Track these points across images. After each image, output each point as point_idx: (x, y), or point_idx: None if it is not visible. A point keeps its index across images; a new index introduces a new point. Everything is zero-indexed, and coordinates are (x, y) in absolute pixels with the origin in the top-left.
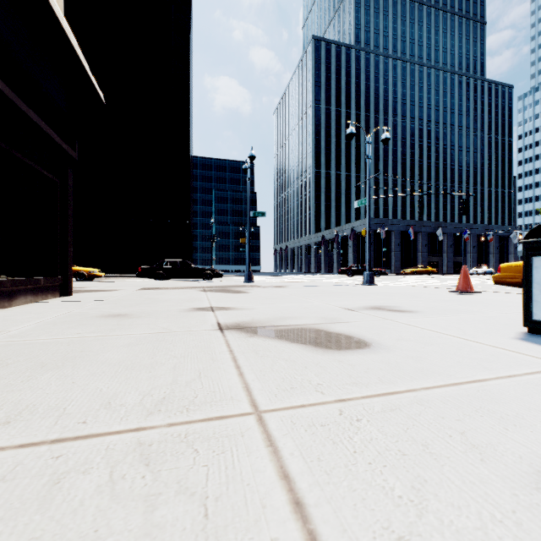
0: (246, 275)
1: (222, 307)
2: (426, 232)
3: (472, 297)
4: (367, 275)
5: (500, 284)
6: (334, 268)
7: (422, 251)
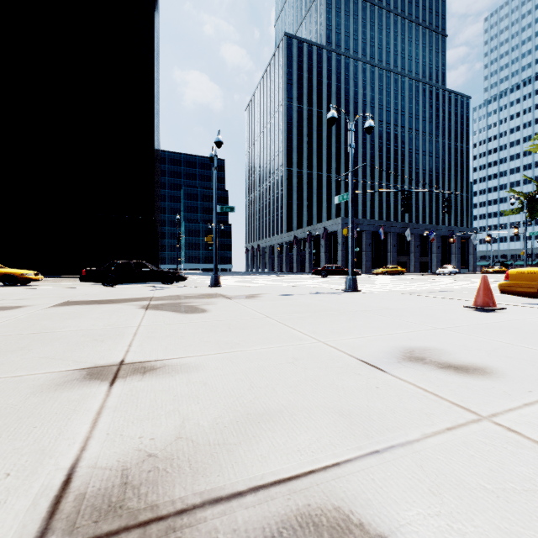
0: (212, 279)
1: (142, 362)
2: (395, 233)
3: (504, 317)
4: (350, 280)
5: (508, 293)
6: (306, 267)
7: (391, 251)
